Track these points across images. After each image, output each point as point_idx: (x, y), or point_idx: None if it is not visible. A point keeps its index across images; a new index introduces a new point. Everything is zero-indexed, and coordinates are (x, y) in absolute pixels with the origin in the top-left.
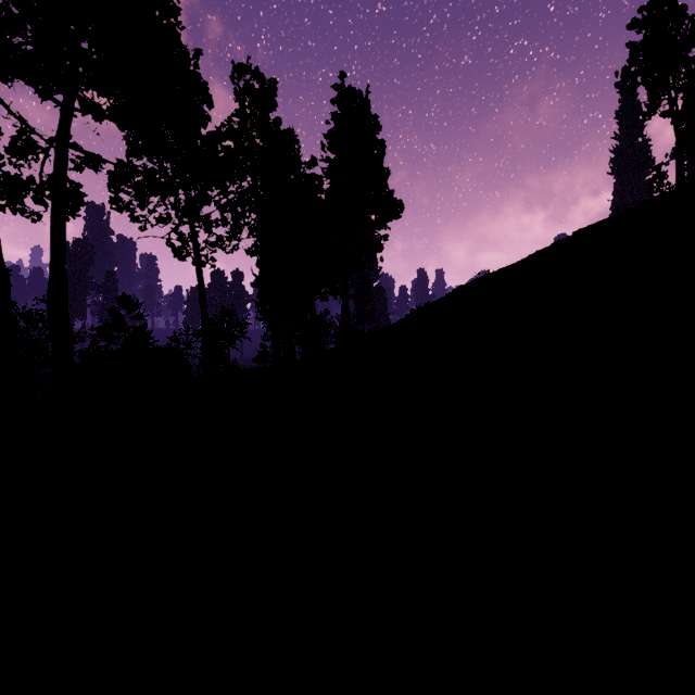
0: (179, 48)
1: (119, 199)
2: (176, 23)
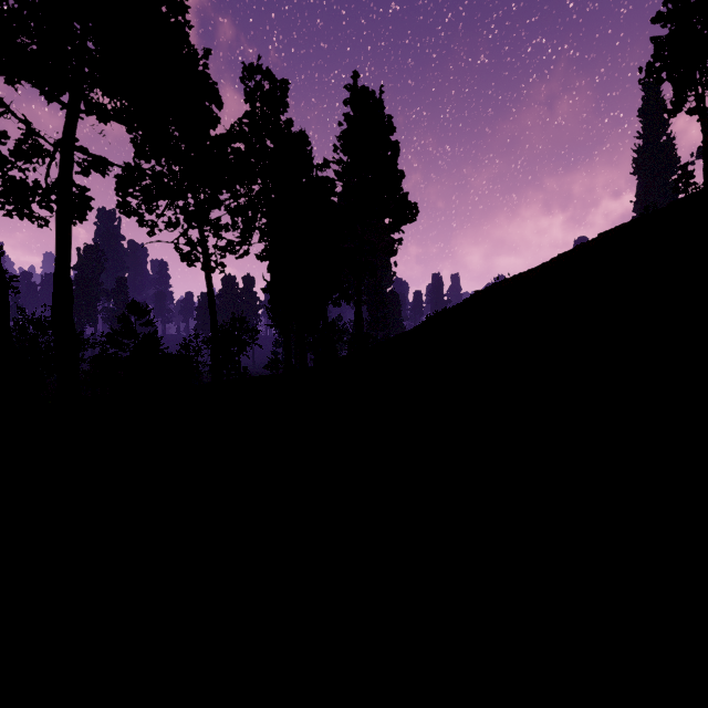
0: (188, 47)
1: (127, 203)
2: (185, 22)
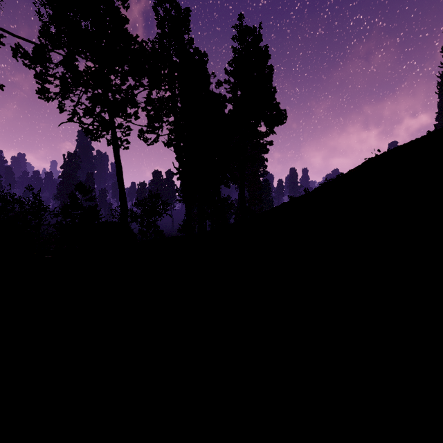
0: None
1: (46, 89)
2: None
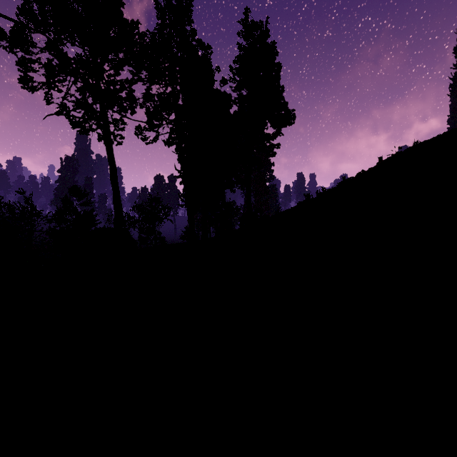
0: None
1: (29, 78)
2: None
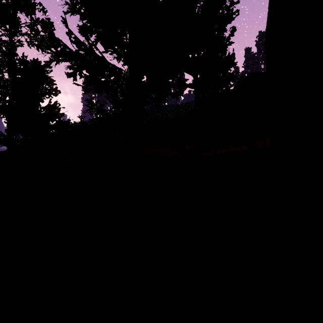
0: None
1: None
2: None
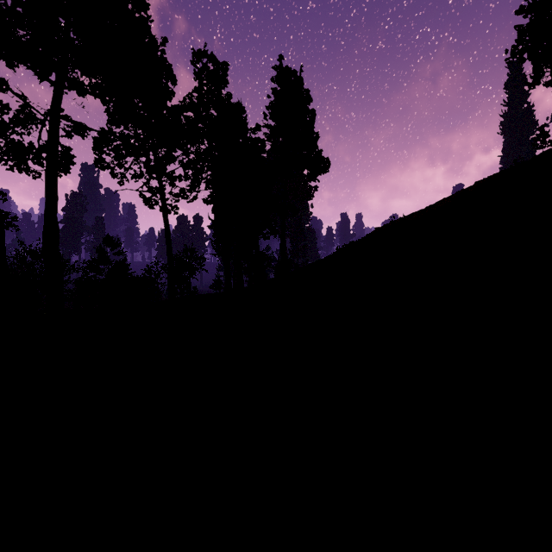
0: (149, 37)
1: (102, 159)
2: (147, 17)
